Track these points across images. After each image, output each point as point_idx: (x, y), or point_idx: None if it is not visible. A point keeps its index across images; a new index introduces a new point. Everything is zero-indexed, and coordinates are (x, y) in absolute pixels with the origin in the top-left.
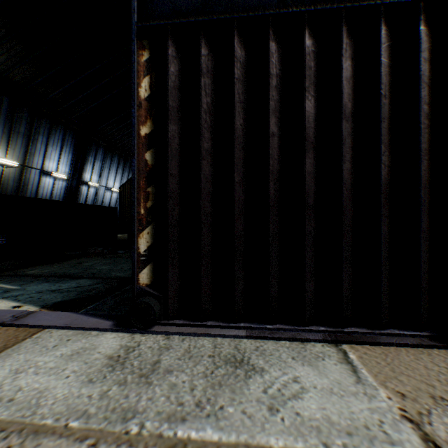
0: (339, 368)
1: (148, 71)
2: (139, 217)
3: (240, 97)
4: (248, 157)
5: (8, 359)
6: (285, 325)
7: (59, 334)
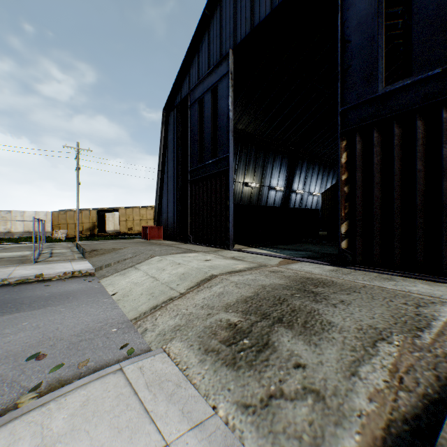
0: (445, 288)
1: (345, 149)
2: (341, 217)
3: (397, 154)
4: (402, 184)
5: (296, 265)
6: (428, 275)
7: (308, 263)
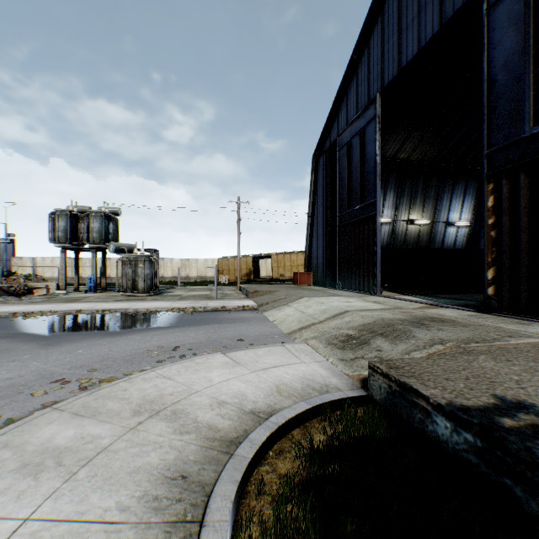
0: None
1: (492, 192)
2: (486, 262)
3: None
4: None
5: (434, 309)
6: None
7: (451, 309)
